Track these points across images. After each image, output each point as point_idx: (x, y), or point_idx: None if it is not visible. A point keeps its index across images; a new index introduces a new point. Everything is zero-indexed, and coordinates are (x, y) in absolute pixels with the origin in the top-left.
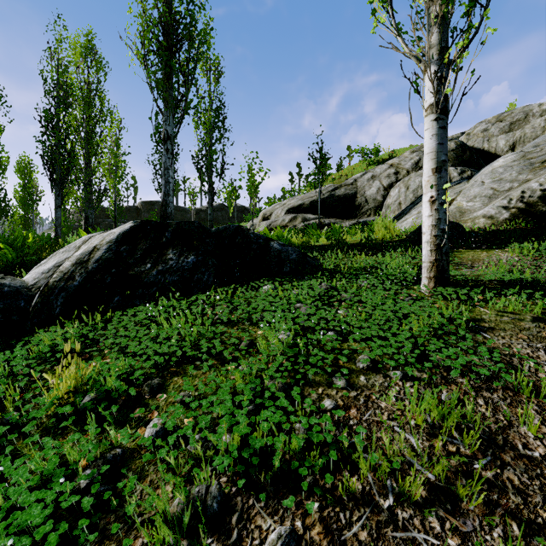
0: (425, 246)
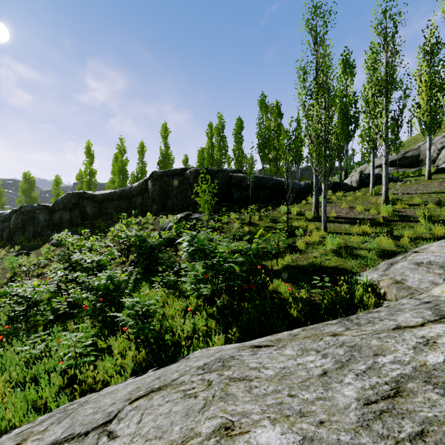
0: (426, 172)
